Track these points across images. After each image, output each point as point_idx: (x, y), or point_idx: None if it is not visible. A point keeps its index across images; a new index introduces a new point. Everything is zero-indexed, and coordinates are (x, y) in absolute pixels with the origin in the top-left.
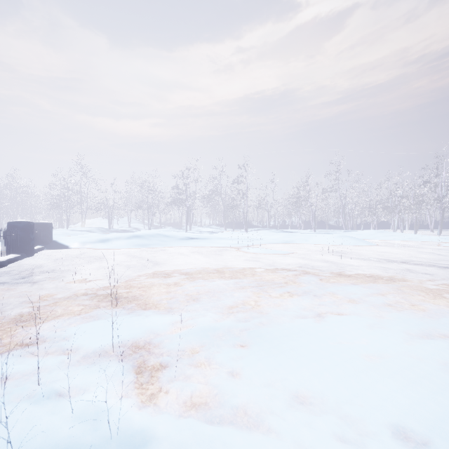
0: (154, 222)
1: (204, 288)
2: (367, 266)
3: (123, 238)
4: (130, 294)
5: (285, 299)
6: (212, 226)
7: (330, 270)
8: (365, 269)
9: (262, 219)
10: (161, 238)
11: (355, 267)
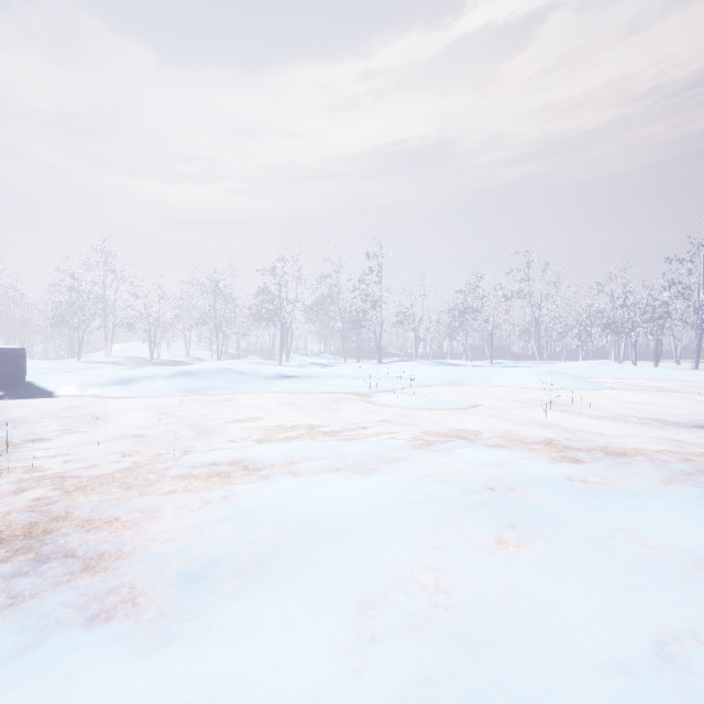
0: (230, 349)
1: (294, 515)
2: (633, 437)
3: (160, 376)
4: (88, 540)
5: (516, 563)
6: (323, 355)
7: (567, 448)
8: (636, 445)
9: (405, 343)
10: (231, 377)
11: (612, 439)
